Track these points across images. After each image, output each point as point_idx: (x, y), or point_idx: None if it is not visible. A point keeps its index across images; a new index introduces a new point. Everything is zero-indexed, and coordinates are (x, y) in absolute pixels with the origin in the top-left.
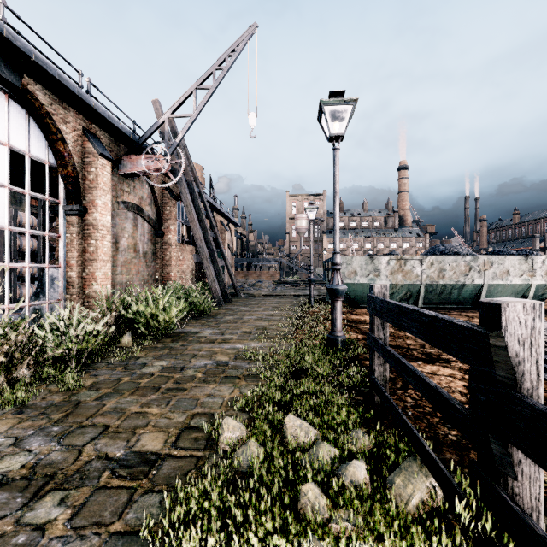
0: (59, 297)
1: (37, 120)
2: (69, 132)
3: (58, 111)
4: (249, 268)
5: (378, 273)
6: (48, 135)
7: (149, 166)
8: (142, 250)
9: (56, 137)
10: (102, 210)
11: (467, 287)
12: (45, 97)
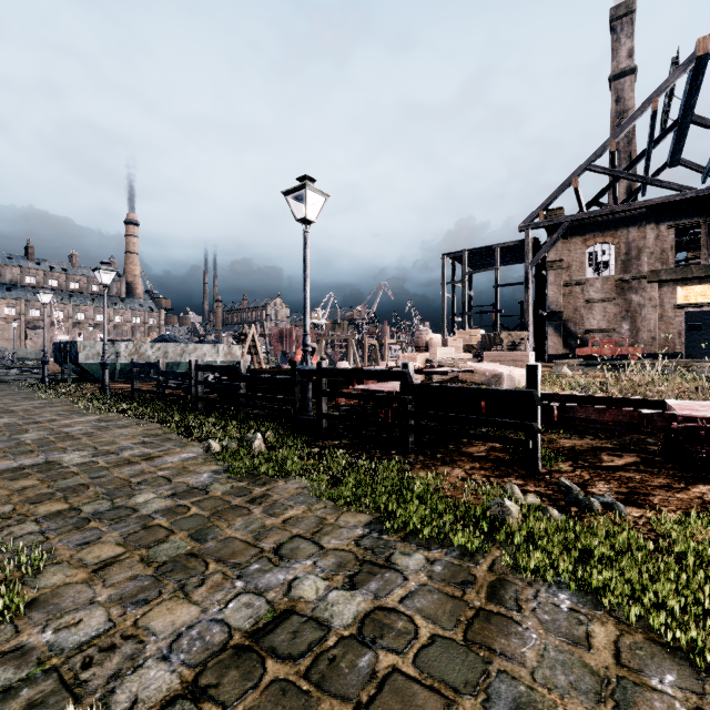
0: None
1: None
2: None
3: None
4: None
5: (119, 355)
6: None
7: None
8: None
9: None
10: None
11: (182, 364)
12: None
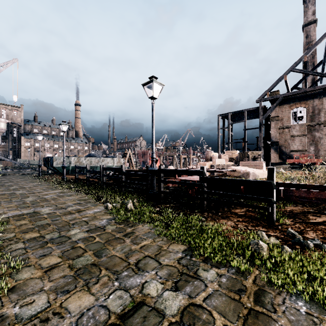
0: None
1: None
2: None
3: None
4: None
5: (71, 163)
6: None
7: None
8: None
9: None
10: None
11: (98, 167)
12: None
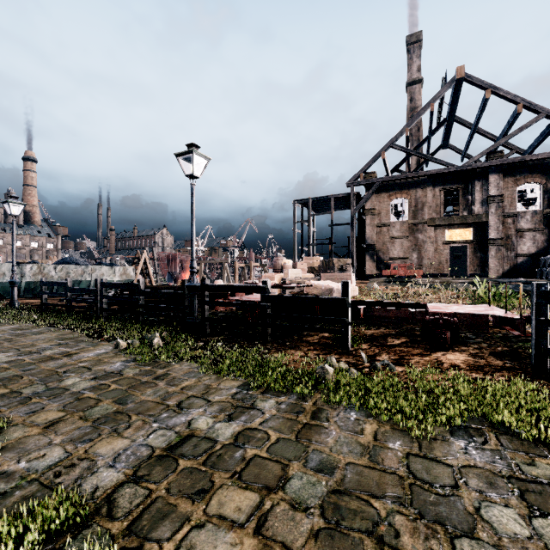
0: None
1: None
2: None
3: None
4: None
5: (24, 275)
6: None
7: None
8: None
9: None
10: None
11: (83, 282)
12: None
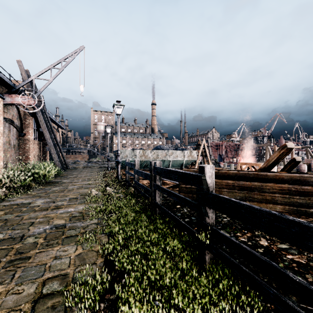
0: None
1: None
2: None
3: None
4: (69, 153)
5: (135, 156)
6: None
7: (23, 101)
8: (12, 144)
9: None
10: None
11: (166, 161)
12: None
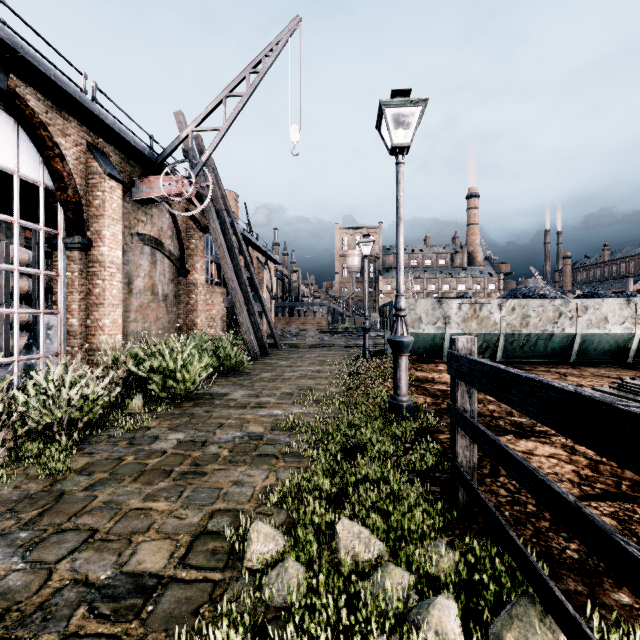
0: (57, 350)
1: (28, 131)
2: (70, 147)
3: (55, 121)
4: (292, 314)
5: (447, 321)
6: (42, 150)
7: (169, 190)
8: (161, 293)
9: (53, 152)
10: (110, 243)
11: (555, 337)
12: (39, 102)
